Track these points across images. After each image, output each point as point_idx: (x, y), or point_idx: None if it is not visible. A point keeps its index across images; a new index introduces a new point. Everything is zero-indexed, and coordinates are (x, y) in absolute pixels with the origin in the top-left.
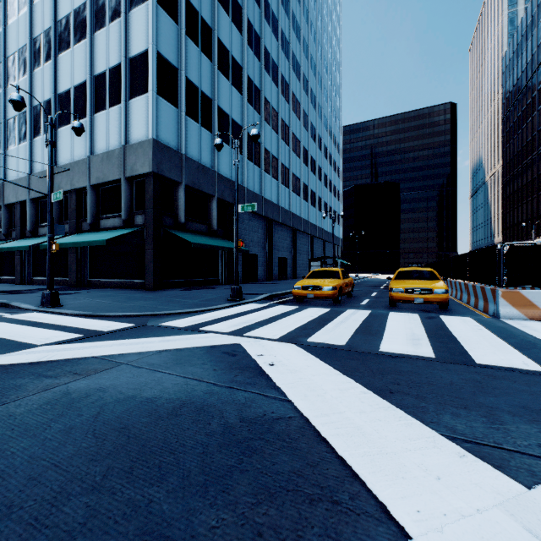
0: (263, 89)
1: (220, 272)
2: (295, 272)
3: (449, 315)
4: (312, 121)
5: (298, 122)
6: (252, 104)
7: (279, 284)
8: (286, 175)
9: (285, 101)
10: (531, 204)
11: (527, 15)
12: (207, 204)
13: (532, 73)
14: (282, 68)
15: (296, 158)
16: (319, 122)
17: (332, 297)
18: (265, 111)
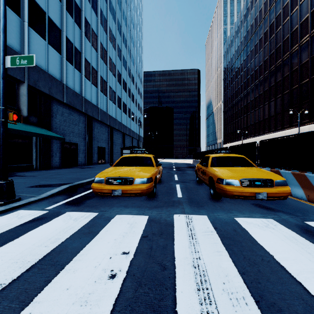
0: (83, 9)
1: (34, 158)
2: (111, 158)
3: (309, 218)
4: (124, 55)
5: (114, 52)
6: (72, 16)
7: (95, 168)
8: (104, 86)
9: (103, 31)
10: (237, 123)
11: (235, 26)
12: (15, 89)
13: (238, 55)
14: (101, 4)
15: (112, 76)
16: (128, 58)
17: (147, 192)
18: (86, 29)
